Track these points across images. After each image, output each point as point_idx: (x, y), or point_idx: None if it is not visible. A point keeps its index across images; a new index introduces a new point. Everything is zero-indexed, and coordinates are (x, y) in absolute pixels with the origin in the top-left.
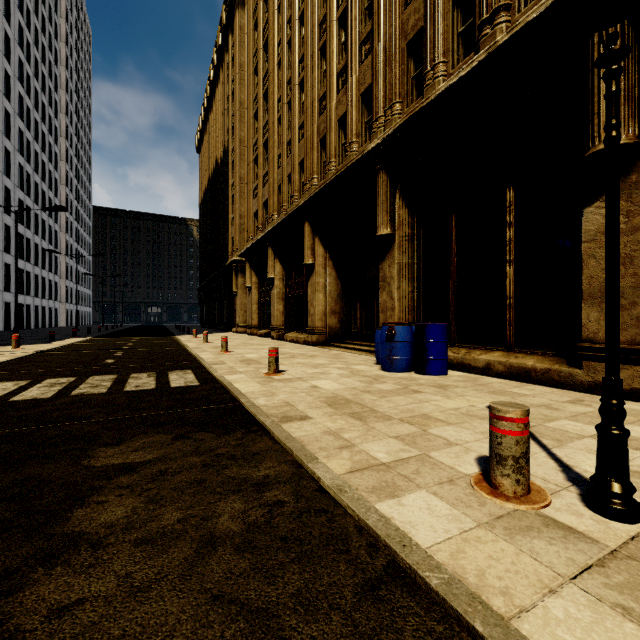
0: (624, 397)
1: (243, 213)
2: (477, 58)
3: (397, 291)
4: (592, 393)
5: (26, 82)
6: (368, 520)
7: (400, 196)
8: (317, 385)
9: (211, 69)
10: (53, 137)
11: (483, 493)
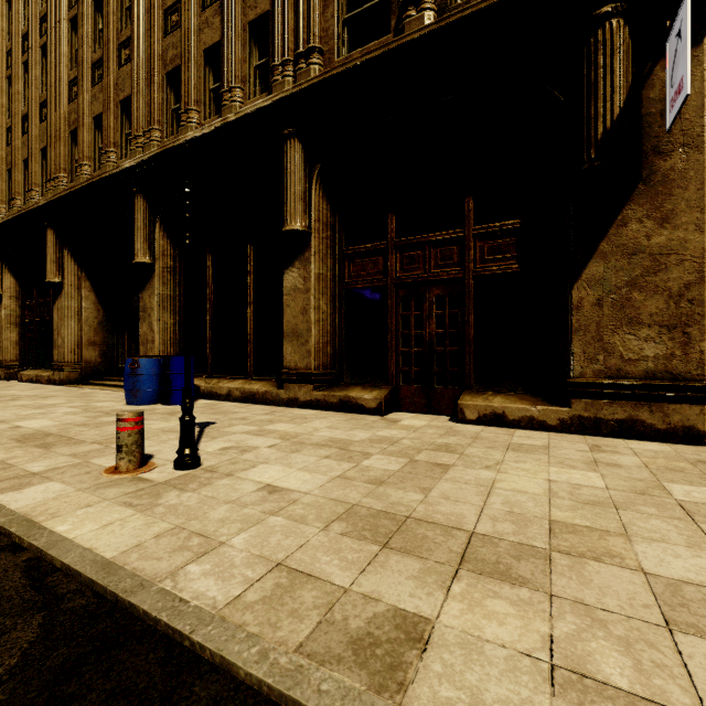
0: (303, 407)
1: None
2: (215, 124)
3: (158, 323)
4: (288, 406)
5: None
6: None
7: (161, 226)
8: (21, 425)
9: None
10: None
11: (104, 474)
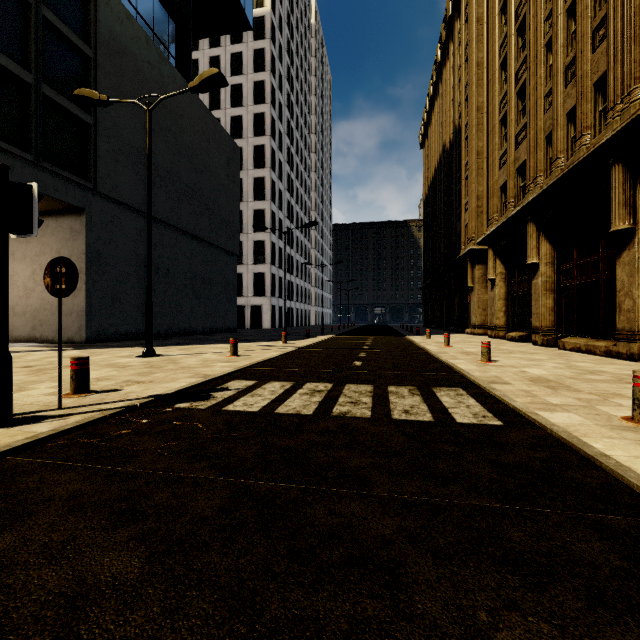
0: None
1: (481, 193)
2: None
3: None
4: None
5: (291, 135)
6: None
7: None
8: None
9: (438, 50)
10: (307, 173)
11: None
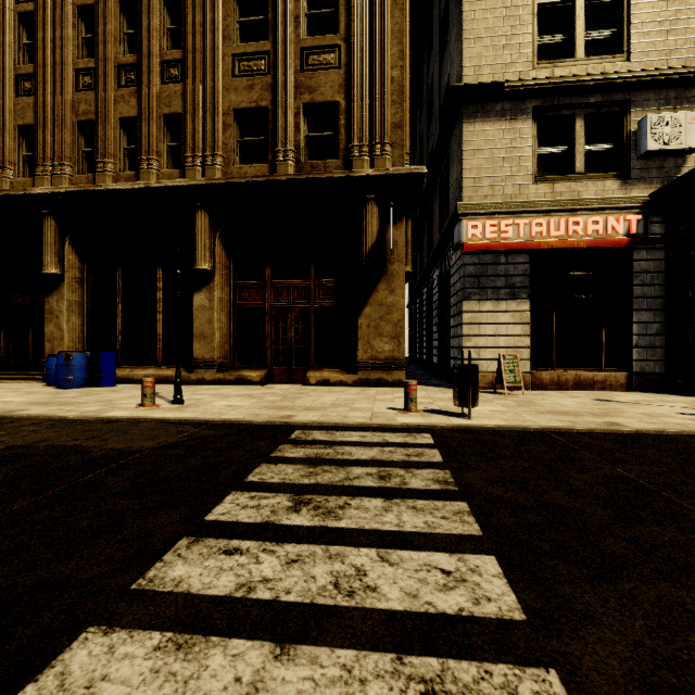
0: (209, 384)
1: None
2: (138, 184)
3: (67, 324)
4: (197, 384)
5: None
6: (99, 417)
7: (70, 243)
8: (6, 400)
9: None
10: None
11: (140, 407)
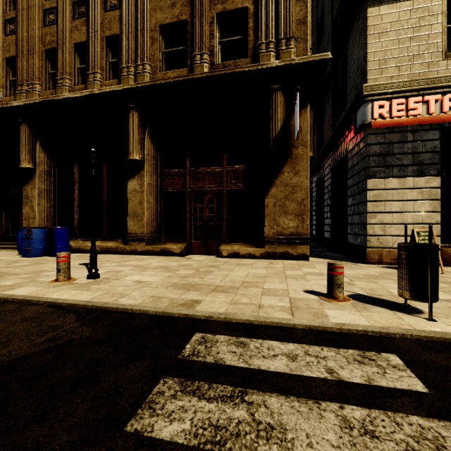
0: (140, 254)
1: None
2: (85, 92)
3: (38, 206)
4: (131, 254)
5: None
6: None
7: (40, 144)
8: None
9: None
10: None
11: (52, 282)
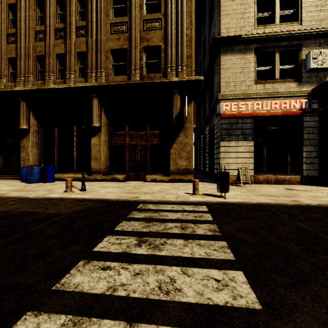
0: (99, 181)
1: None
2: (65, 85)
3: (31, 152)
4: (93, 181)
5: None
6: (44, 197)
7: (33, 114)
8: (1, 189)
9: None
10: None
11: (64, 192)
